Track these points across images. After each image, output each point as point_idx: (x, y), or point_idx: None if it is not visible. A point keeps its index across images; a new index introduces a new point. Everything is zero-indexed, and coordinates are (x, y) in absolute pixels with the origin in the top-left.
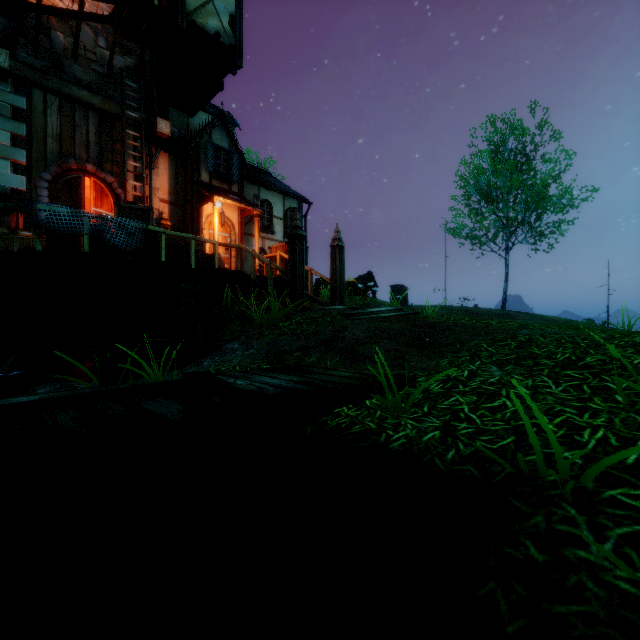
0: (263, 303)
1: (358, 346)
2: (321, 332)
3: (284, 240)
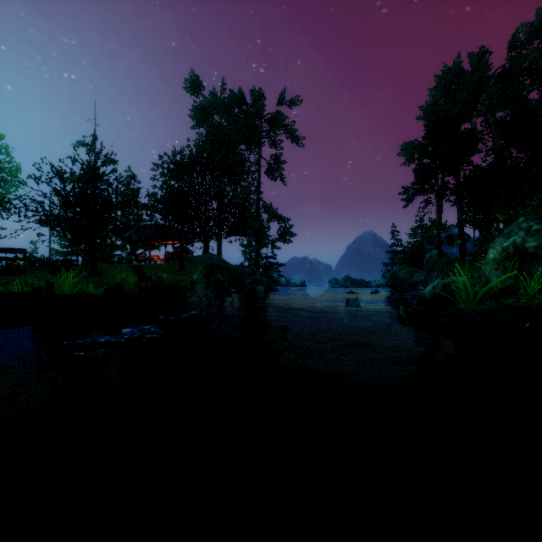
0: None
1: None
2: None
3: None
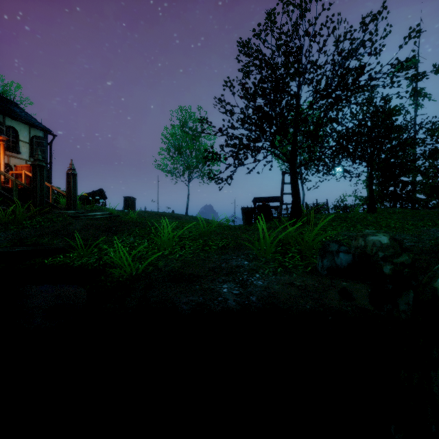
0: (9, 208)
1: (75, 233)
2: (54, 226)
3: (30, 159)
